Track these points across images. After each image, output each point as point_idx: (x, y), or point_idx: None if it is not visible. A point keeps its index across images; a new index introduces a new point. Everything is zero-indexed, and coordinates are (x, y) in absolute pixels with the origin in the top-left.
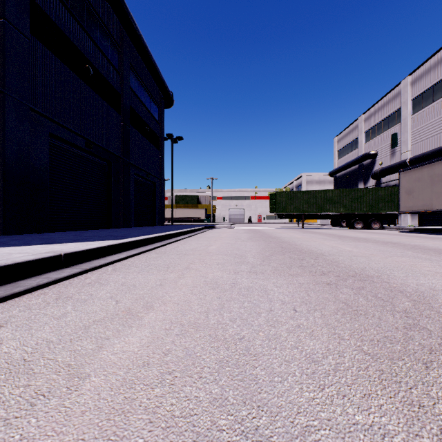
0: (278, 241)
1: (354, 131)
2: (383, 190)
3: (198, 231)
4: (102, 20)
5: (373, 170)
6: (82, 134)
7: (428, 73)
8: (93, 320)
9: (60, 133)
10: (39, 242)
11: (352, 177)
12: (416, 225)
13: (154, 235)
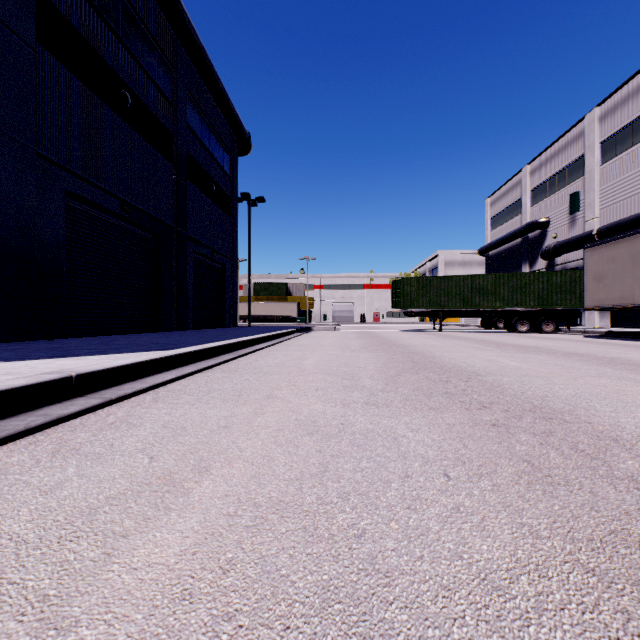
0: (407, 351)
1: (515, 189)
2: (559, 275)
3: (287, 336)
4: (146, 24)
5: (543, 246)
6: (115, 192)
7: (625, 103)
8: (106, 496)
9: (82, 191)
10: (45, 354)
11: (512, 257)
12: (606, 327)
13: (221, 343)
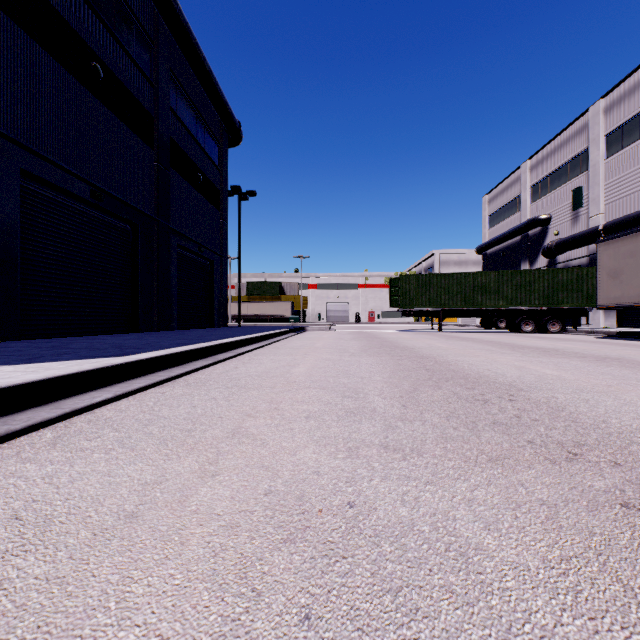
0: (414, 355)
1: (515, 186)
2: (565, 272)
3: (278, 337)
4: None
5: (544, 243)
6: (83, 175)
7: (632, 94)
8: None
9: (42, 172)
10: None
11: (511, 255)
12: (612, 326)
13: (194, 347)
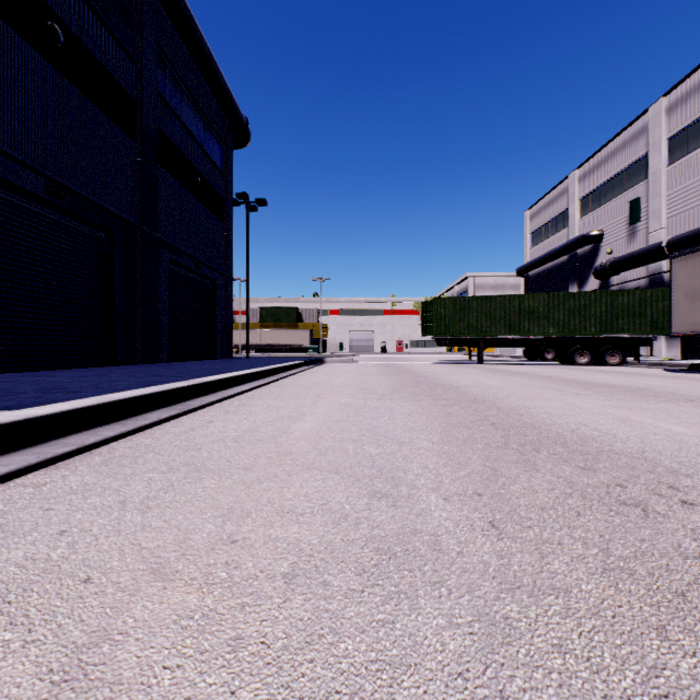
0: (463, 398)
1: (561, 199)
2: (626, 295)
3: (289, 371)
4: None
5: (595, 263)
6: (34, 164)
7: None
8: None
9: None
10: None
11: (557, 277)
12: (676, 358)
13: (153, 390)
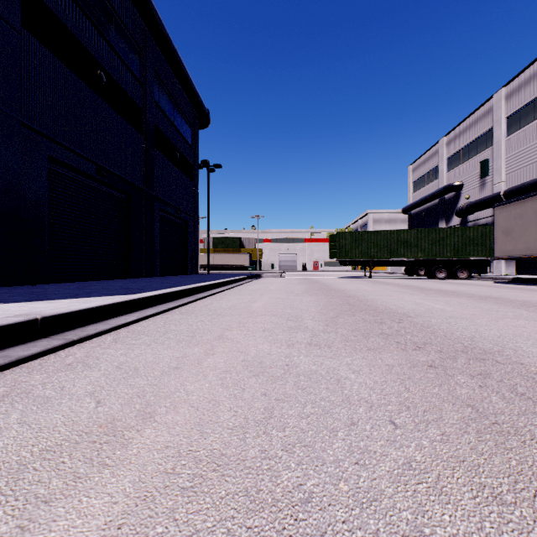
0: (343, 295)
1: (434, 158)
2: (472, 230)
3: (240, 282)
4: (118, 15)
5: (457, 205)
6: (92, 158)
7: (528, 84)
8: (41, 449)
9: (63, 157)
10: (23, 297)
11: (431, 215)
12: (512, 274)
13: (181, 288)
